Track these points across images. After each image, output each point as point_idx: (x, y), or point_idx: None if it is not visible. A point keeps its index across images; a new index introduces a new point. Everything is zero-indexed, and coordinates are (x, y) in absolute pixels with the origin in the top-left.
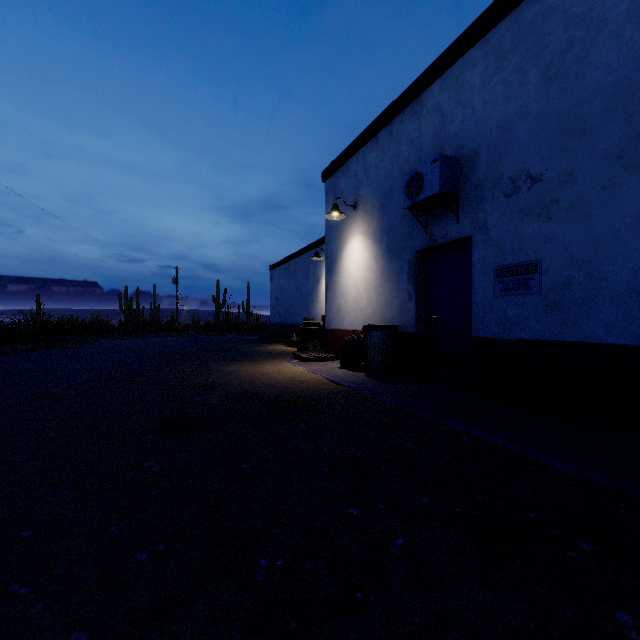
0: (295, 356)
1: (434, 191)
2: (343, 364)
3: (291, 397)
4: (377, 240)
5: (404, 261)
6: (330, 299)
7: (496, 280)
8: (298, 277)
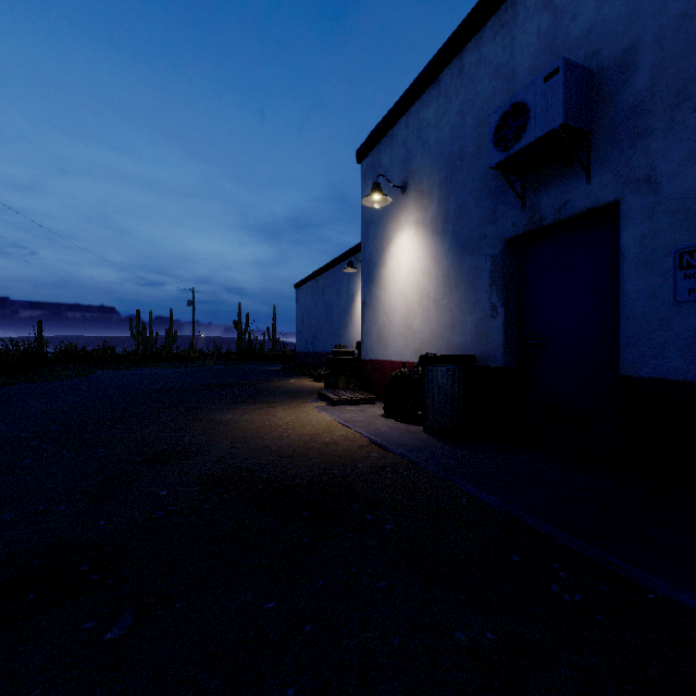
0: (321, 396)
1: (551, 125)
2: (388, 411)
3: (305, 480)
4: (438, 231)
5: (483, 257)
6: (368, 319)
7: (678, 273)
8: (328, 295)
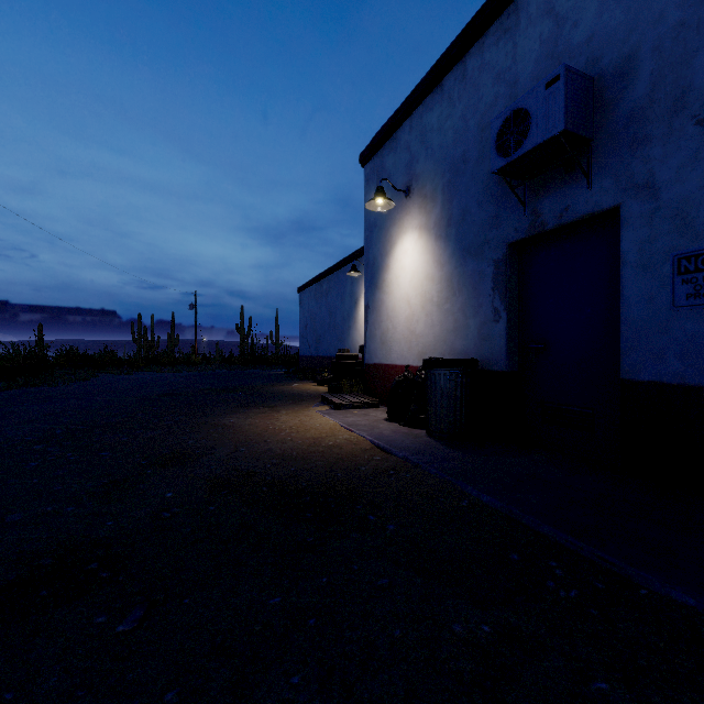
0: (325, 400)
1: (552, 132)
2: (392, 415)
3: (309, 483)
4: (441, 235)
5: (486, 261)
6: (372, 323)
7: (676, 278)
8: (331, 299)
